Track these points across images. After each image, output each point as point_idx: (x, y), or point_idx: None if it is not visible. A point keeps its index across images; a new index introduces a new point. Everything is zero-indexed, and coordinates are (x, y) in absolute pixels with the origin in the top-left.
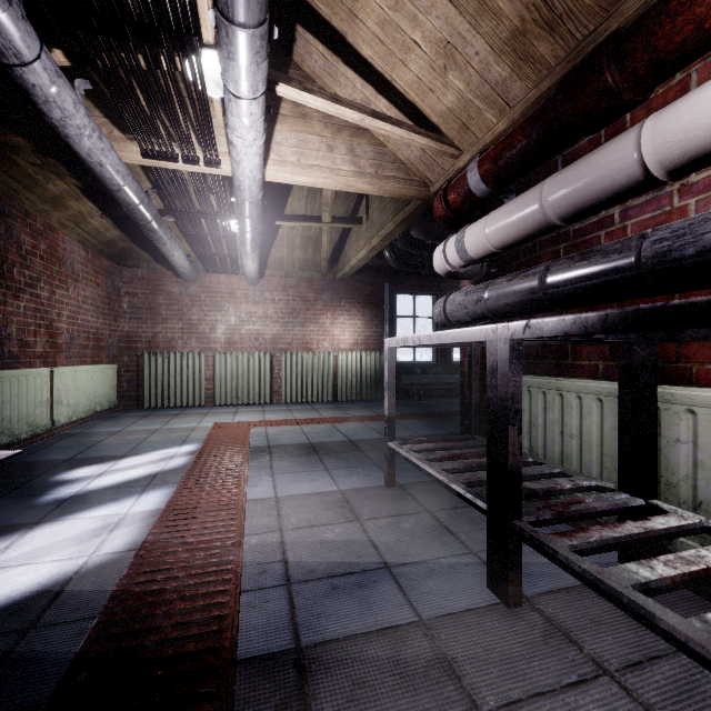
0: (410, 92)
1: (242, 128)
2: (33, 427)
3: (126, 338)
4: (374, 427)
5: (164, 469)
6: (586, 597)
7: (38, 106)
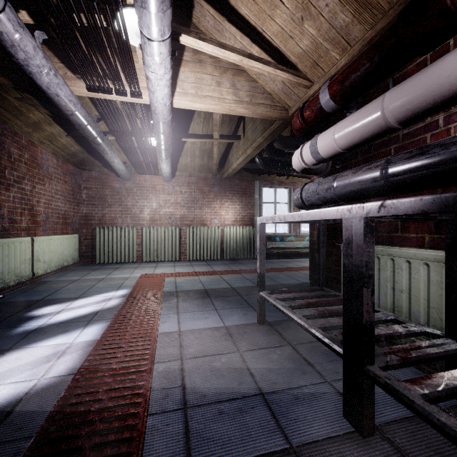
0: (275, 40)
1: (155, 65)
2: (19, 277)
3: (84, 217)
4: (249, 277)
5: (103, 308)
6: (425, 427)
7: (7, 49)
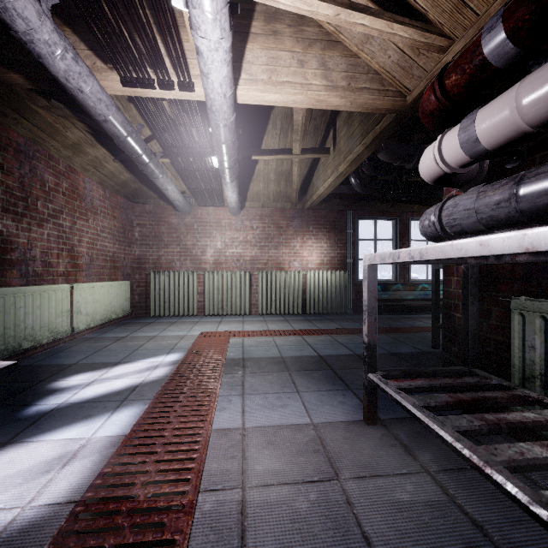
0: None
1: (205, 23)
2: (54, 333)
3: (137, 260)
4: (342, 341)
5: (145, 380)
6: None
7: (0, 16)
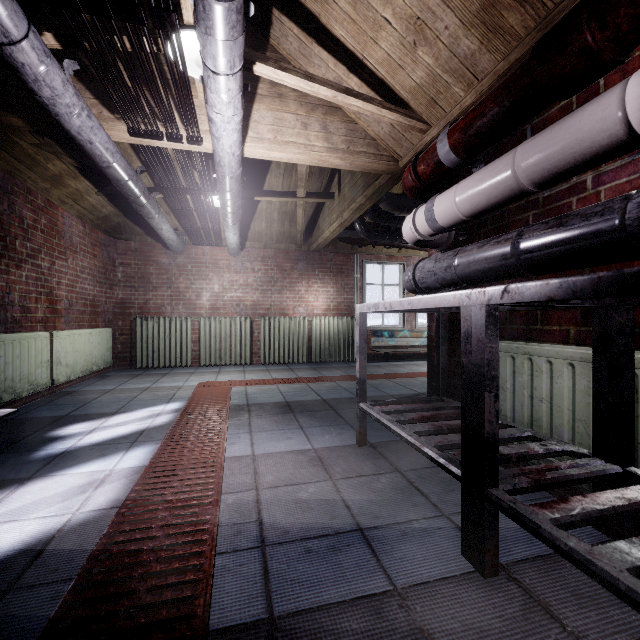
0: (380, 70)
1: (221, 104)
2: (34, 385)
3: (120, 304)
4: (346, 386)
5: (151, 426)
6: (563, 566)
7: (28, 85)
